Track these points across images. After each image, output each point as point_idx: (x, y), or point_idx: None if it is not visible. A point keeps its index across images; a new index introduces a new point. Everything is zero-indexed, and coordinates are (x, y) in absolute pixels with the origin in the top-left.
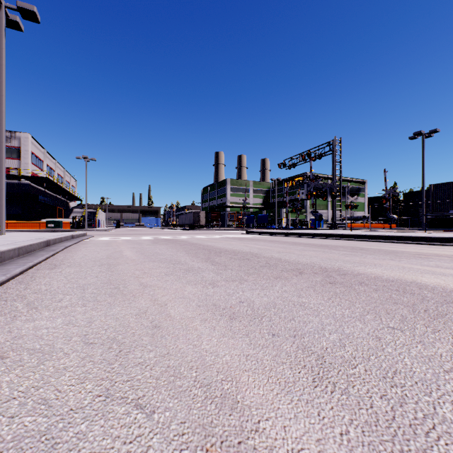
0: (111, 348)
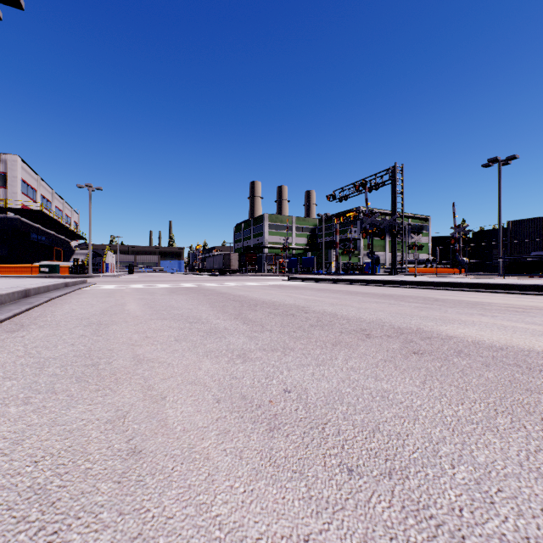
0: (23, 521)
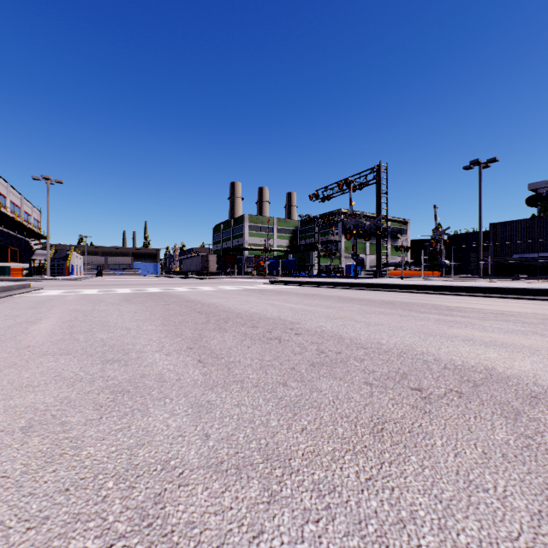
0: None
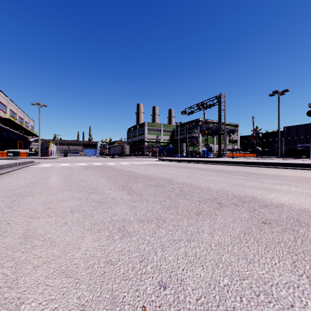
0: None
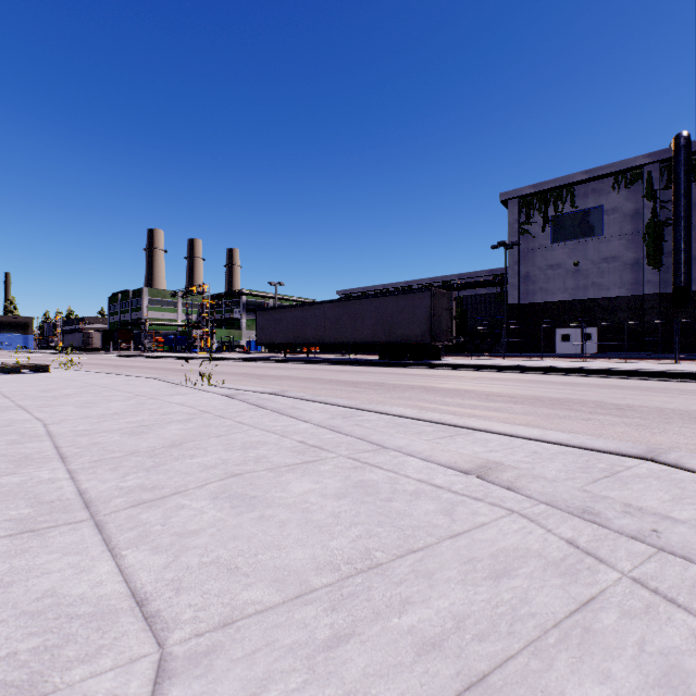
0: None
